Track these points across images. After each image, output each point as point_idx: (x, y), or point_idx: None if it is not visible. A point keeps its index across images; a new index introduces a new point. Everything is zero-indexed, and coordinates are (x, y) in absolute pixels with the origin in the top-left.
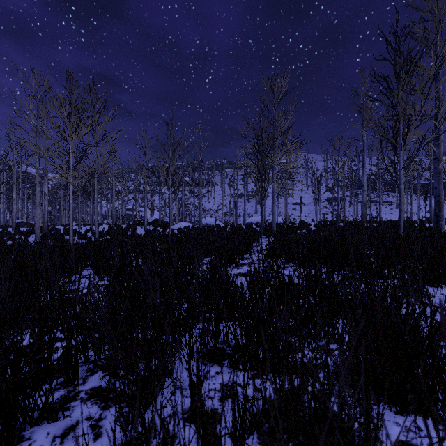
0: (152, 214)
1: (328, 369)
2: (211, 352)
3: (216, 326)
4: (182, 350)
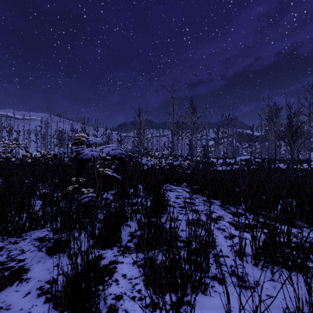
0: None
1: None
2: None
3: None
4: None
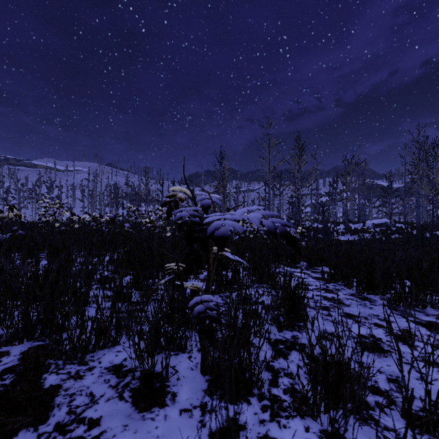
0: None
1: None
2: None
3: None
4: None
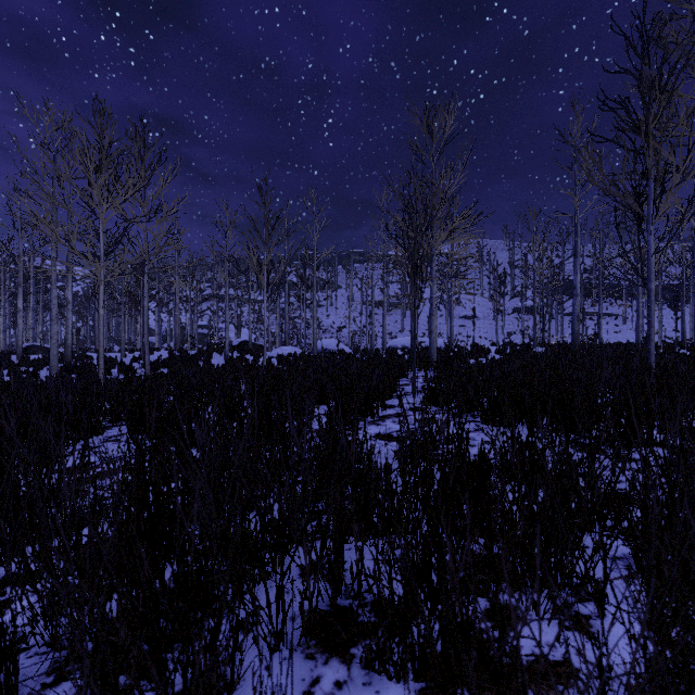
0: (238, 334)
1: (604, 692)
2: (325, 621)
3: (336, 561)
4: (260, 624)
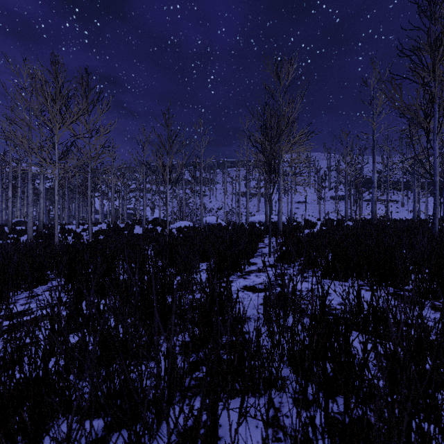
0: (152, 213)
1: None
2: None
3: None
4: None
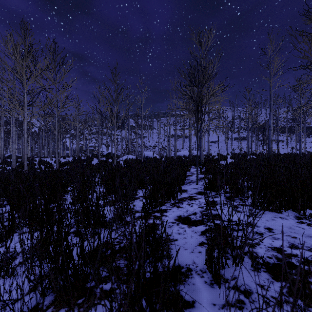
0: (107, 149)
1: None
2: None
3: None
4: None
